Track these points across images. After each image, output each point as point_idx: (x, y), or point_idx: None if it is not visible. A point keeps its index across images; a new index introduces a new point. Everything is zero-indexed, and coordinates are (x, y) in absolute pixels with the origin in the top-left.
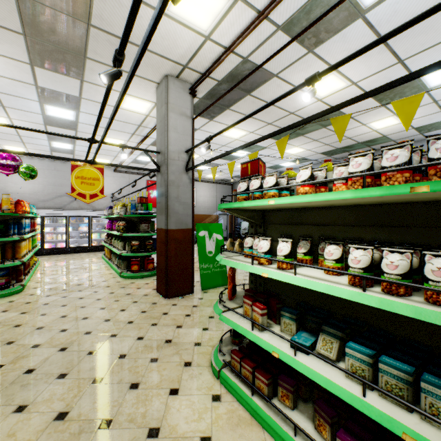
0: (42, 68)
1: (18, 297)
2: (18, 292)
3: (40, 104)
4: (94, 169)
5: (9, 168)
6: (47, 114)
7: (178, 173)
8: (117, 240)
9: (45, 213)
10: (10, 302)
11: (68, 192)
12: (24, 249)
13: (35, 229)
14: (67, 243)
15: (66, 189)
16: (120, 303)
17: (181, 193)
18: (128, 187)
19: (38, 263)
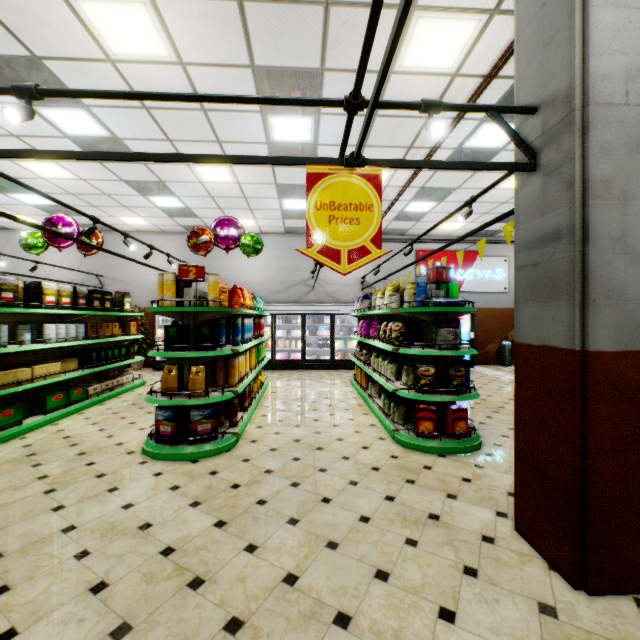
0: (256, 1)
1: (226, 462)
2: (229, 448)
3: (262, 118)
4: (357, 179)
5: (229, 240)
6: (273, 141)
7: (622, 150)
8: (381, 359)
9: (276, 310)
10: (211, 474)
11: (303, 279)
12: (241, 368)
13: (261, 334)
14: (303, 354)
15: (301, 275)
16: (424, 561)
17: (634, 224)
18: (385, 265)
19: (266, 385)
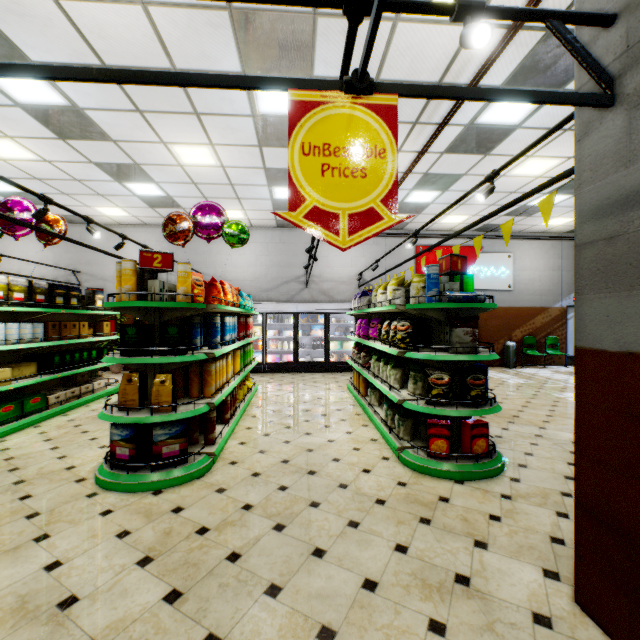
0: None
1: (196, 493)
2: (202, 473)
3: None
4: (362, 112)
5: (211, 229)
6: (259, 113)
7: None
8: (383, 363)
9: (267, 309)
10: (175, 511)
11: (297, 275)
12: (220, 374)
13: (248, 334)
14: (295, 356)
15: (294, 271)
16: None
17: None
18: (384, 261)
19: (254, 391)
